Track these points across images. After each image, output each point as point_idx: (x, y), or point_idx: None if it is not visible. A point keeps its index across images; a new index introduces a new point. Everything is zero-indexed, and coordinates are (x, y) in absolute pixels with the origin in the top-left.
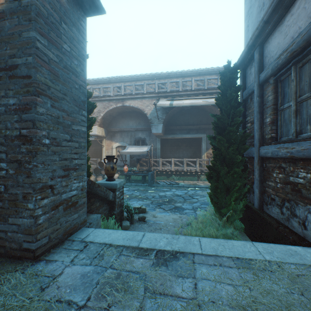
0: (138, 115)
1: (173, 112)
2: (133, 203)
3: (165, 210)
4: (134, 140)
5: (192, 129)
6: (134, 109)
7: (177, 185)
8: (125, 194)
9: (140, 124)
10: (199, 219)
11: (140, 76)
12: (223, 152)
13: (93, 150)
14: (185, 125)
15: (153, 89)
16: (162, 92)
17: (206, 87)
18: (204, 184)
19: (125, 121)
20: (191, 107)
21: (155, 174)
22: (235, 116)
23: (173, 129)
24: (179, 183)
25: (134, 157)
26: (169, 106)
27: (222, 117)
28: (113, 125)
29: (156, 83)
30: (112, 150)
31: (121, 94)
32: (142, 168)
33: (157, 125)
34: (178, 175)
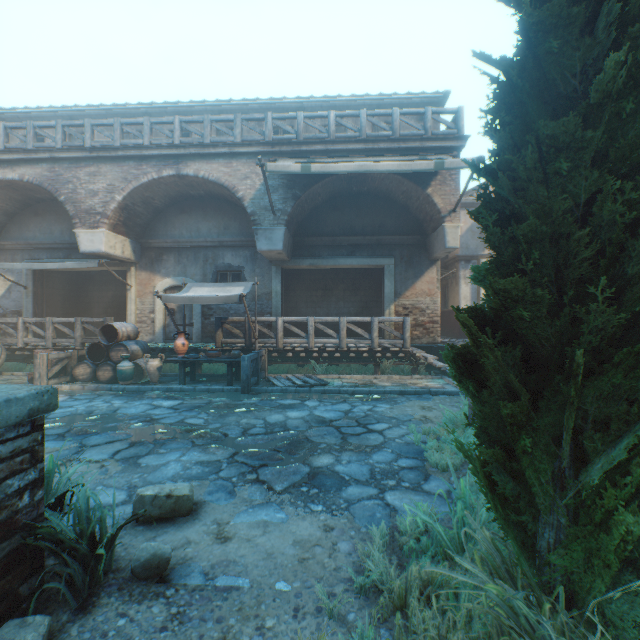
0: (225, 208)
1: (314, 198)
2: (166, 462)
3: (272, 494)
4: (213, 271)
5: (361, 244)
6: (212, 189)
7: (323, 388)
8: (157, 422)
9: (230, 231)
10: (415, 569)
11: (229, 106)
12: (557, 230)
13: (109, 299)
14: (343, 234)
15: (261, 134)
16: (284, 142)
17: (397, 135)
18: (393, 383)
19: (189, 222)
20: (358, 188)
21: (265, 359)
22: (635, 20)
23: (313, 246)
24: (327, 383)
25: (213, 316)
26: (302, 171)
27: (565, 20)
28: (157, 232)
29: (269, 117)
30: (156, 298)
31: (173, 142)
32: (232, 344)
33: (270, 230)
34: (326, 361)
